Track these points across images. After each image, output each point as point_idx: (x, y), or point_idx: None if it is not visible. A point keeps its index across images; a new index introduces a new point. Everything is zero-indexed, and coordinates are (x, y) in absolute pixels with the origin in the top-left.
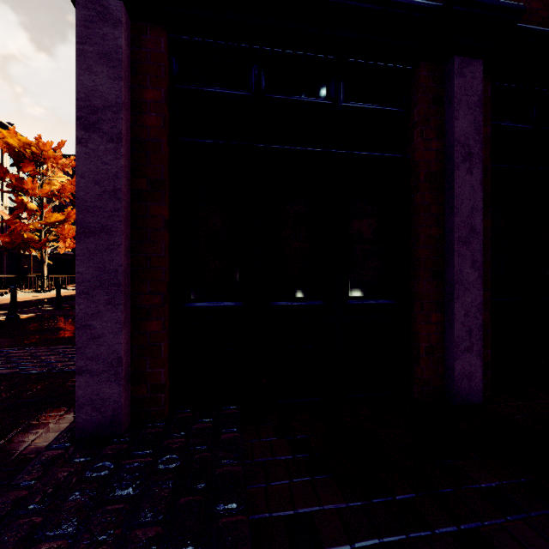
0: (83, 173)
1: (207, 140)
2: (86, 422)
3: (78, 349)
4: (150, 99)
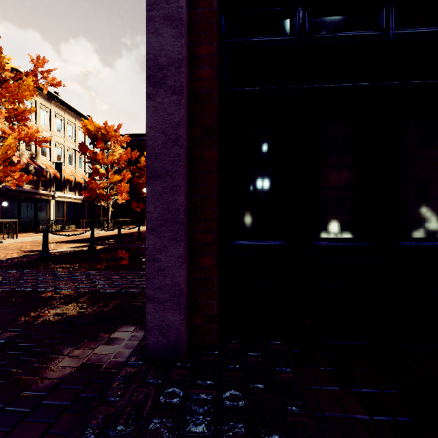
0: (152, 124)
1: (252, 87)
2: (154, 344)
3: (148, 279)
4: (204, 53)
